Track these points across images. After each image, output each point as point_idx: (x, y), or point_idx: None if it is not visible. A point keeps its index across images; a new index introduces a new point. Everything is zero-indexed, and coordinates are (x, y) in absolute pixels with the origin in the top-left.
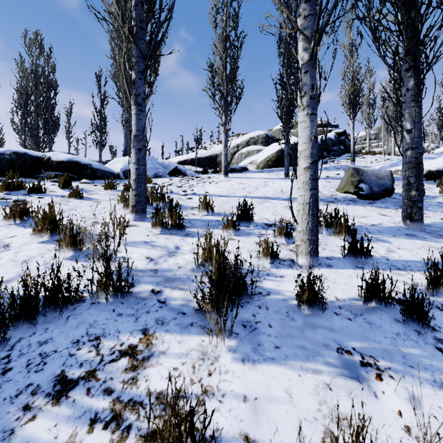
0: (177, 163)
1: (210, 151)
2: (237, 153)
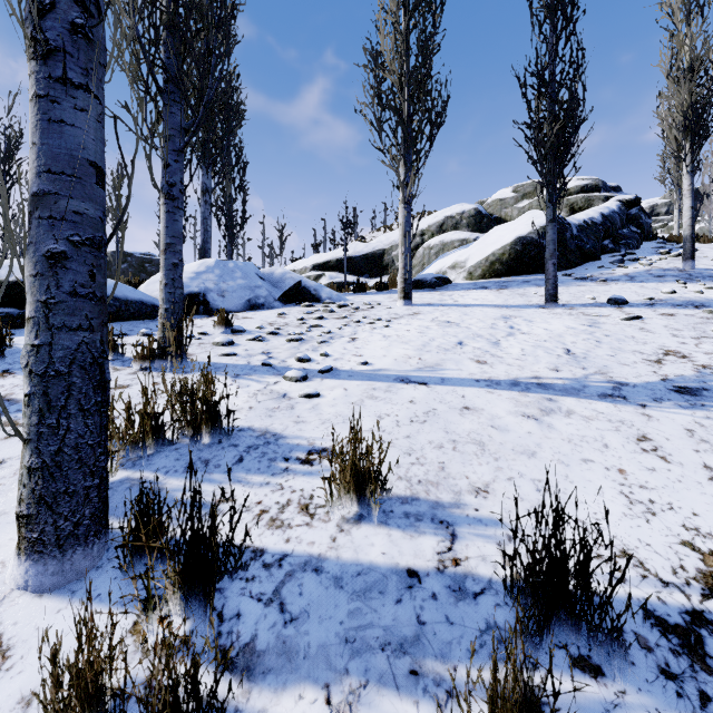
0: (311, 267)
1: (370, 244)
2: (422, 246)
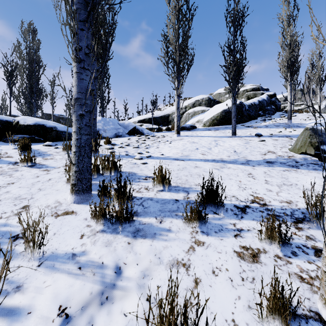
0: (137, 121)
1: (163, 111)
2: (185, 113)
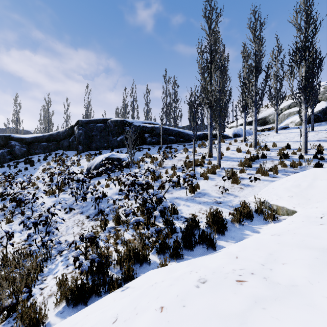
0: (239, 125)
1: (260, 115)
2: (281, 114)
